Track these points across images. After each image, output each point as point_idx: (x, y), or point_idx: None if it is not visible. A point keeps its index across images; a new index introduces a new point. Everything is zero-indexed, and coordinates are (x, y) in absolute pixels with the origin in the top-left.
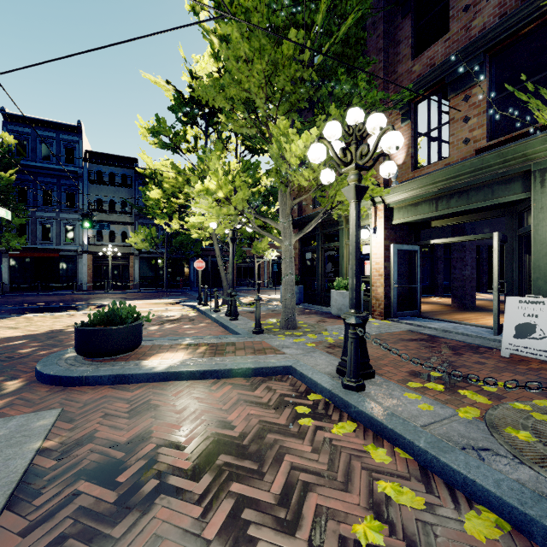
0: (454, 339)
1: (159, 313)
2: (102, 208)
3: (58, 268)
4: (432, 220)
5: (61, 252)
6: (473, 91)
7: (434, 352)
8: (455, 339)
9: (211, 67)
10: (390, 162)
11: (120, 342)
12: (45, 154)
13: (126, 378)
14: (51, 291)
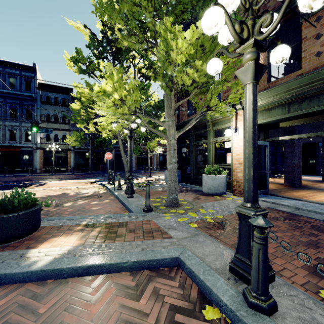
0: (311, 217)
1: (78, 190)
2: (50, 120)
3: (20, 159)
4: (281, 121)
5: (22, 148)
6: None
7: (306, 234)
8: (313, 217)
9: None
10: (284, 45)
11: (9, 230)
12: (12, 84)
13: None
14: (15, 173)
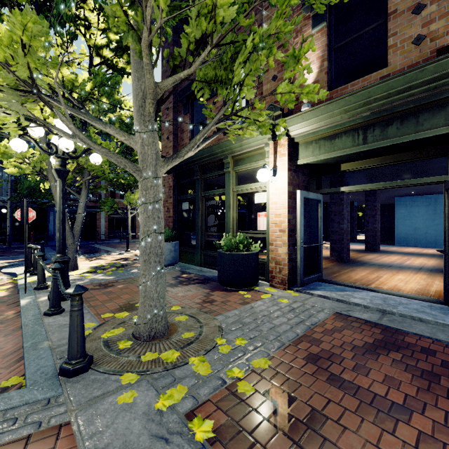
0: (418, 334)
1: None
2: None
3: None
4: (344, 161)
5: None
6: None
7: None
8: (422, 334)
9: None
10: None
11: None
12: None
13: None
14: None
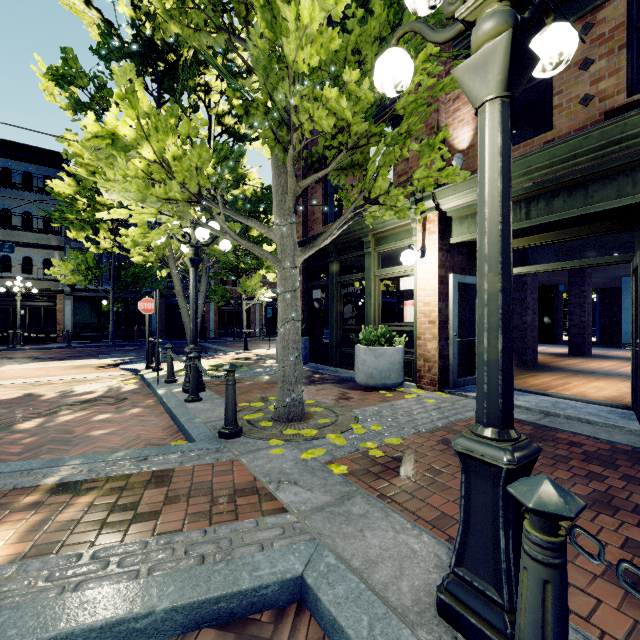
0: (576, 433)
1: (70, 386)
2: (11, 224)
3: None
4: None
5: None
6: (598, 15)
7: (579, 474)
8: (580, 433)
9: None
10: (565, 23)
11: None
12: None
13: None
14: None
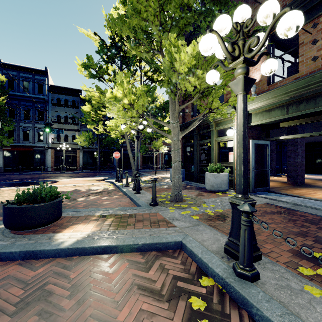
0: (307, 212)
1: (89, 187)
2: (60, 121)
3: (33, 158)
4: (281, 121)
5: (35, 148)
6: (320, 19)
7: (298, 226)
8: (308, 212)
9: (120, 11)
10: (272, 59)
11: (39, 217)
12: (25, 88)
13: (34, 253)
14: (29, 171)
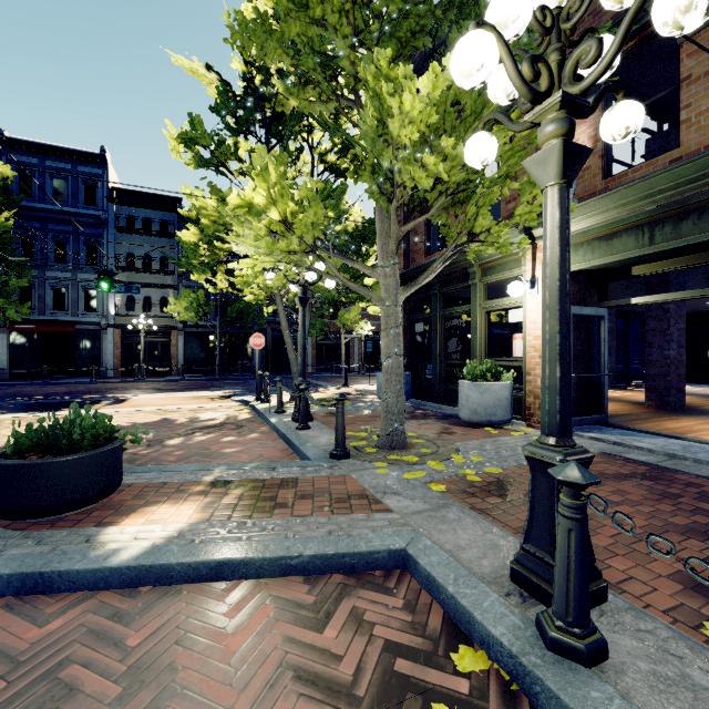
0: (701, 475)
1: (195, 413)
2: (135, 266)
3: (75, 347)
4: (634, 263)
5: (79, 325)
6: None
7: (686, 509)
8: (705, 476)
9: (263, 8)
10: (630, 102)
11: (65, 488)
12: (58, 192)
13: (46, 580)
14: (65, 378)
